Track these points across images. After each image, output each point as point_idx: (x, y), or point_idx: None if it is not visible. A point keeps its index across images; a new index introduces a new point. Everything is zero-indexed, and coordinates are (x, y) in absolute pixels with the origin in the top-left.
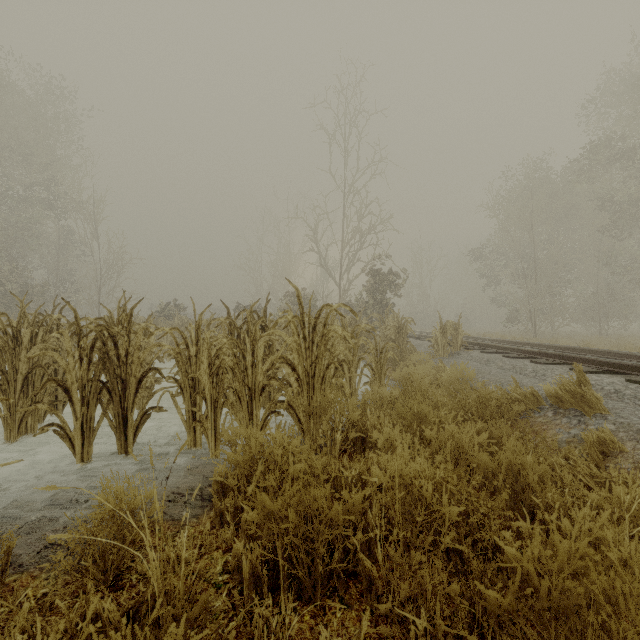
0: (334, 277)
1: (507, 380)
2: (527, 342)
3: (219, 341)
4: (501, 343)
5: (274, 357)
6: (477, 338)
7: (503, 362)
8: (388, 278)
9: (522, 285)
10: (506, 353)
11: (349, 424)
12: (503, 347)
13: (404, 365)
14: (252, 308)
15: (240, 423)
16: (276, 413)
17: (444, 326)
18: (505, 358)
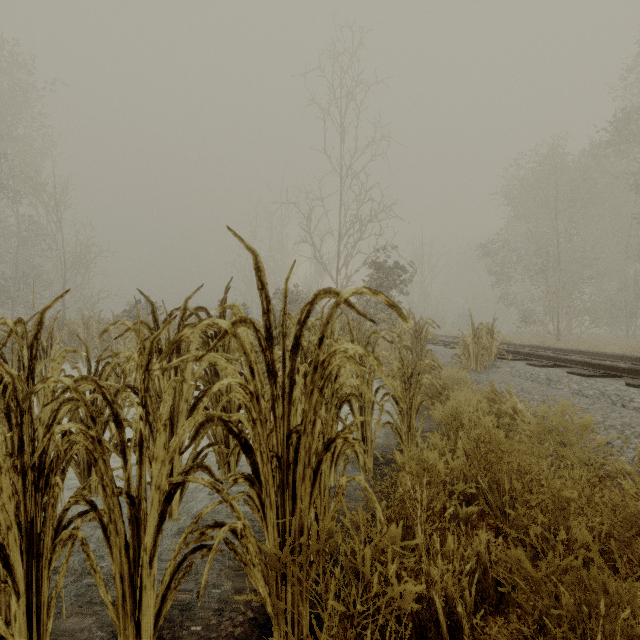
0: (330, 272)
1: (623, 423)
2: (579, 350)
3: (52, 381)
4: (538, 350)
5: (200, 415)
6: (502, 343)
7: (578, 383)
8: (393, 272)
9: (541, 281)
10: (565, 367)
11: (388, 616)
12: (560, 358)
13: (449, 396)
14: (187, 302)
15: (105, 591)
16: (205, 550)
17: (477, 330)
18: (575, 376)
